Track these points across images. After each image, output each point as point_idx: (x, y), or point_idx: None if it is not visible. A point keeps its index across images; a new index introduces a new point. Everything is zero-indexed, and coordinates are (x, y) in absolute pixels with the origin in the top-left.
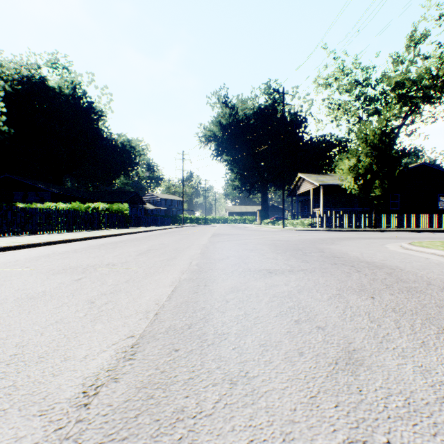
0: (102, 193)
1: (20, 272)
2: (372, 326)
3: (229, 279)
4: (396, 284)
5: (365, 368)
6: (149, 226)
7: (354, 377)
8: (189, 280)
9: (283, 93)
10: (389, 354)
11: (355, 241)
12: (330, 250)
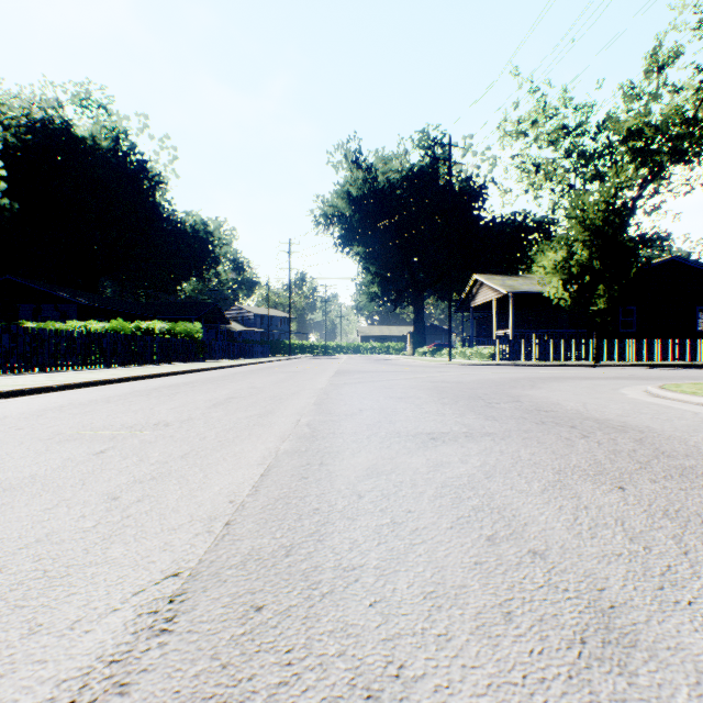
0: (160, 305)
1: (3, 439)
2: (636, 550)
3: (363, 452)
4: (656, 460)
5: (644, 653)
6: (235, 358)
7: (626, 678)
8: (294, 454)
9: (449, 145)
10: (685, 618)
11: (569, 382)
12: (531, 399)
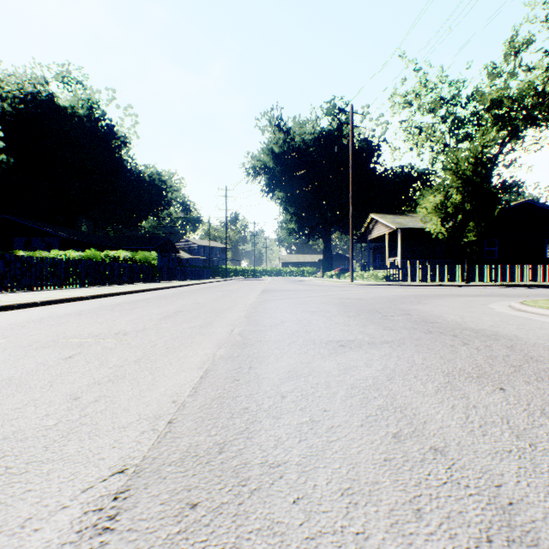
0: (125, 238)
1: None
2: (523, 446)
3: (285, 357)
4: (527, 364)
5: None
6: (183, 280)
7: None
8: (228, 359)
9: (351, 112)
10: None
11: (447, 299)
12: (418, 312)
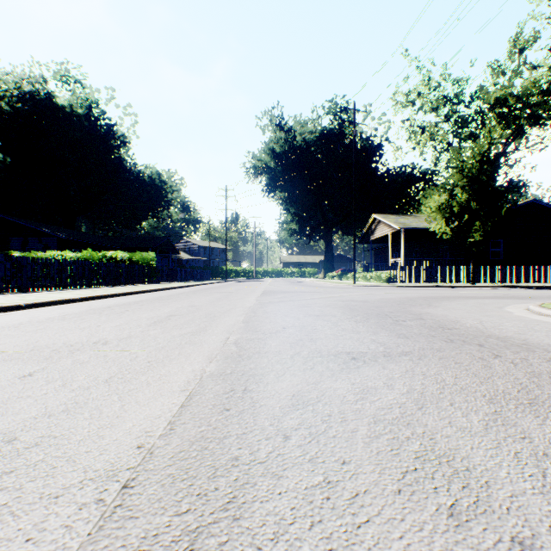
0: (124, 239)
1: None
2: None
3: (287, 375)
4: None
5: None
6: (182, 281)
7: None
8: (218, 377)
9: (354, 109)
10: None
11: (458, 301)
12: (432, 317)
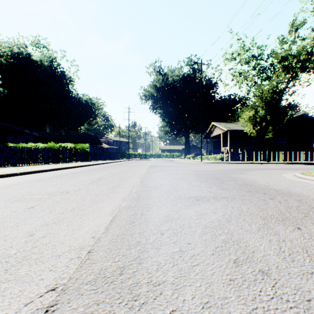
0: (71, 136)
1: None
2: None
3: (163, 207)
4: (311, 212)
5: None
6: (104, 160)
7: None
8: (128, 208)
9: (201, 63)
10: None
11: (257, 171)
12: (242, 179)
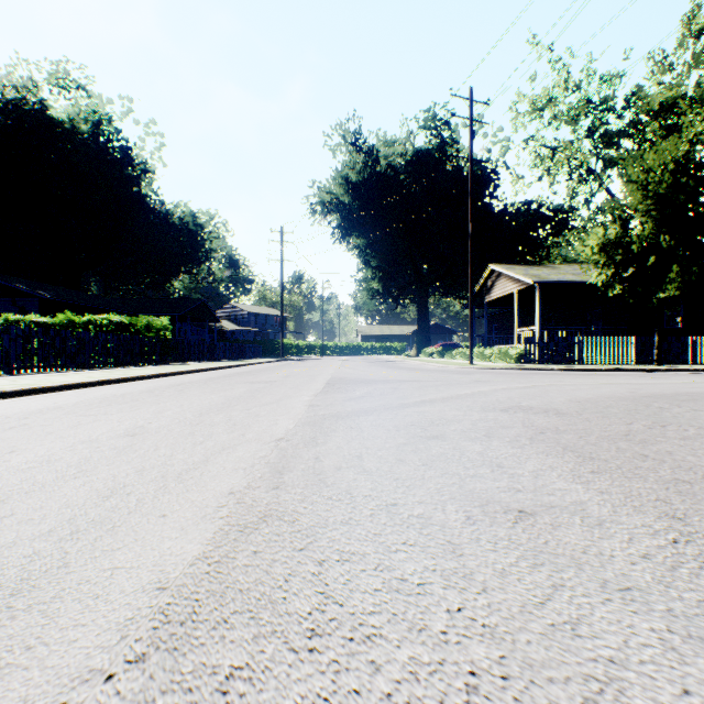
0: (142, 301)
1: None
2: None
3: None
4: None
5: None
6: (216, 360)
7: None
8: None
9: (470, 99)
10: None
11: None
12: None
